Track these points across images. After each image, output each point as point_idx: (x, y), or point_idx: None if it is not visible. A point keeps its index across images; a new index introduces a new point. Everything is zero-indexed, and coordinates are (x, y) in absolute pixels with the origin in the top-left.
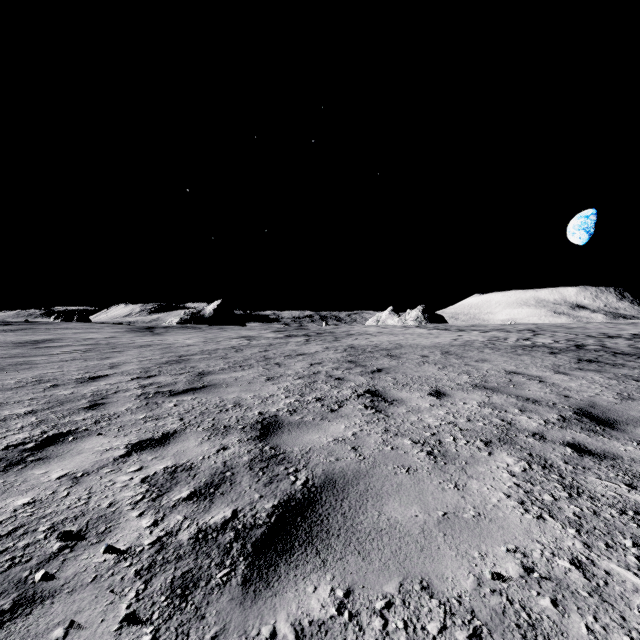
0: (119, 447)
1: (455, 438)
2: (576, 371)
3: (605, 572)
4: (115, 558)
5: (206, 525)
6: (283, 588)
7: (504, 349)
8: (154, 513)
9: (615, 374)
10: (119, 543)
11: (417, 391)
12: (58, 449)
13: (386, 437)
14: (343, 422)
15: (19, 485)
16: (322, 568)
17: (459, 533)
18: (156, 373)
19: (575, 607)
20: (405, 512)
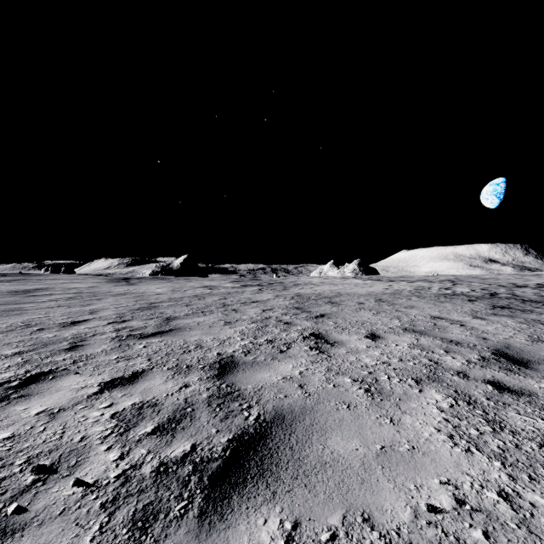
0: (93, 385)
1: (389, 376)
2: (491, 316)
3: (530, 504)
4: (83, 491)
5: (167, 459)
6: (236, 520)
7: (429, 297)
8: (121, 447)
9: (525, 319)
10: (87, 476)
11: (355, 334)
12: (39, 387)
13: (329, 375)
14: (291, 362)
15: (1, 421)
16: (272, 500)
17: (396, 466)
18: (129, 318)
19: (505, 539)
20: (347, 446)
